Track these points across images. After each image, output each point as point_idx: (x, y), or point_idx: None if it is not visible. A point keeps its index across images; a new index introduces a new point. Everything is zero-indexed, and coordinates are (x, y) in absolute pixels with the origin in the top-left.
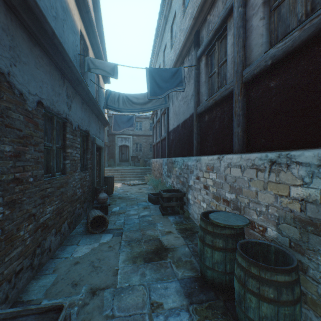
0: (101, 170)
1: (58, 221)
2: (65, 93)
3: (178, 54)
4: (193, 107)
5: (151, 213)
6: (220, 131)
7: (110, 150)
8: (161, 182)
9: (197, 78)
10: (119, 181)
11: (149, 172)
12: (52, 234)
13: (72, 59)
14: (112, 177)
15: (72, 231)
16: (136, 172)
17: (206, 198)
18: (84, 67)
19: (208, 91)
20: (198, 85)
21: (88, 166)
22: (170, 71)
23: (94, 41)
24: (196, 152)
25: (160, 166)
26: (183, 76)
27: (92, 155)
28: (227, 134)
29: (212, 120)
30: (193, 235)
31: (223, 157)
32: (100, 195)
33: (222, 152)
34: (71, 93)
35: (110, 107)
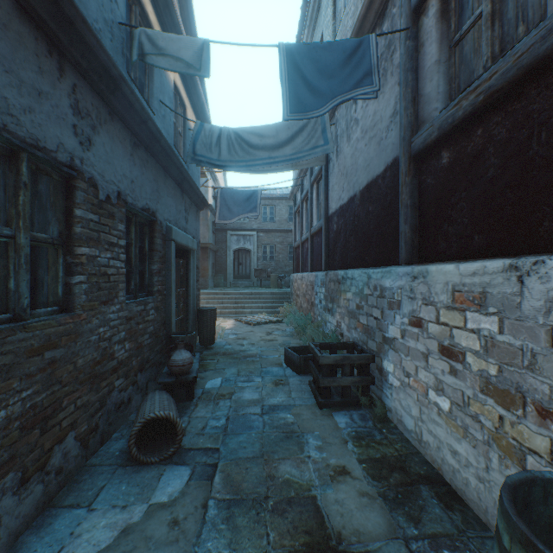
0: (190, 295)
1: (36, 443)
2: (67, 100)
3: (355, 30)
4: (396, 143)
5: (292, 399)
6: (510, 182)
7: (217, 257)
8: (311, 320)
9: (411, 62)
10: (231, 316)
11: (288, 298)
12: (5, 492)
13: (98, 26)
14: (212, 311)
15: (97, 452)
16: (262, 299)
17: (453, 386)
18: (144, 71)
19: (448, 84)
20: (414, 79)
21: (153, 288)
22: (341, 49)
23: (167, 19)
24: (408, 253)
25: (310, 288)
26: (375, 58)
27: (165, 264)
28: (550, 185)
29: (471, 158)
30: (413, 492)
31: (543, 263)
32: (173, 355)
33: (521, 248)
34: (94, 107)
35: (201, 157)
